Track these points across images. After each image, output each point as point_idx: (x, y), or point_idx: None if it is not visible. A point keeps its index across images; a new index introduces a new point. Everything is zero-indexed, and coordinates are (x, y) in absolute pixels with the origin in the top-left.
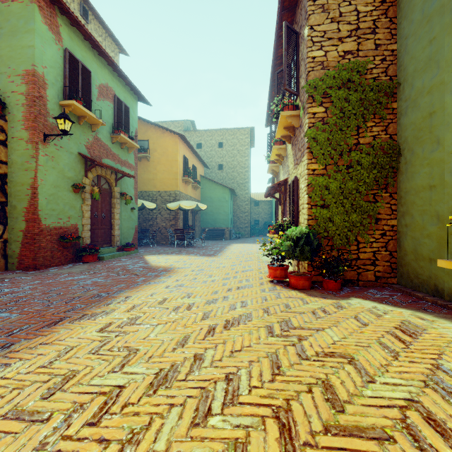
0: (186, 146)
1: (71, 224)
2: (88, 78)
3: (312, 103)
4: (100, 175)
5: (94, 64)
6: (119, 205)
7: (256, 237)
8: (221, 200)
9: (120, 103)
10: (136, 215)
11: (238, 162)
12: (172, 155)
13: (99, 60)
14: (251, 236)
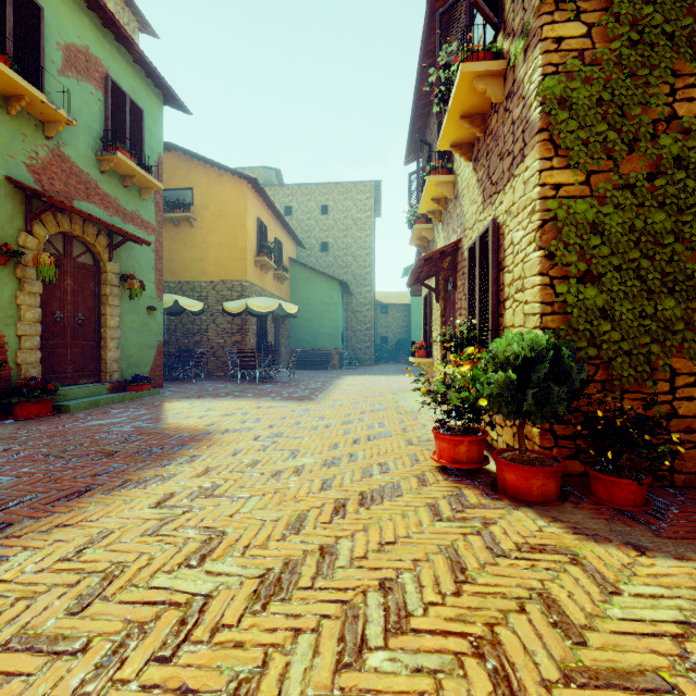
0: (263, 203)
1: None
2: (34, 18)
3: (553, 13)
4: (71, 235)
5: None
6: (118, 299)
7: (384, 365)
8: (325, 302)
9: (120, 95)
10: (160, 321)
11: (354, 238)
12: (236, 215)
13: None
14: (375, 364)
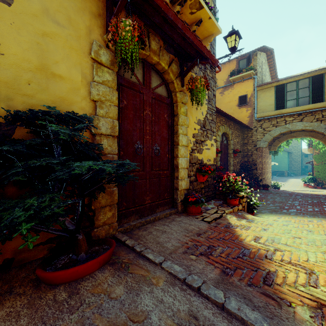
0: None
1: None
2: None
3: (315, 150)
4: None
5: None
6: None
7: (305, 176)
8: (282, 157)
9: None
10: None
11: None
12: None
13: None
14: (301, 175)
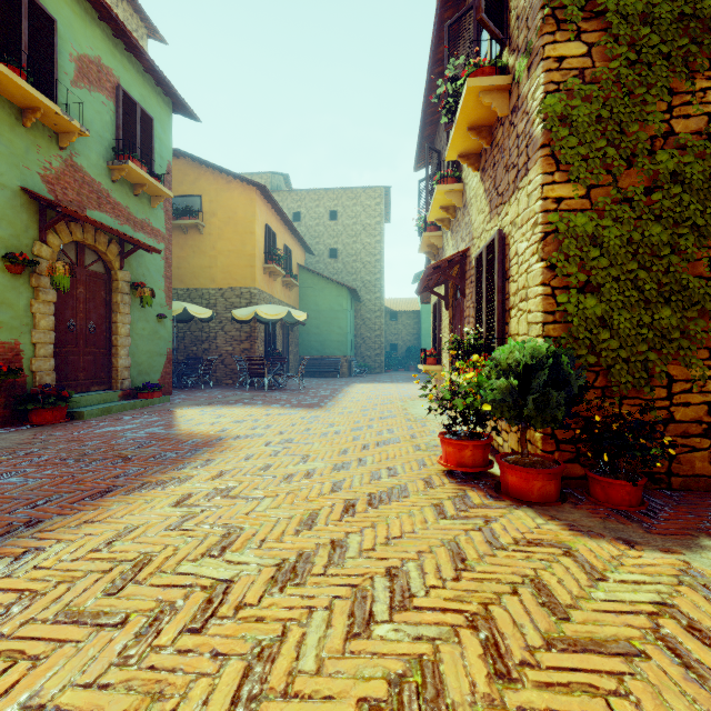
0: (272, 210)
1: (1, 341)
2: (48, 31)
3: (555, 33)
4: (83, 243)
5: (67, 9)
6: (129, 307)
7: (394, 372)
8: (334, 309)
9: (131, 104)
10: (170, 328)
11: (363, 244)
12: (245, 222)
13: (78, 4)
14: (384, 371)
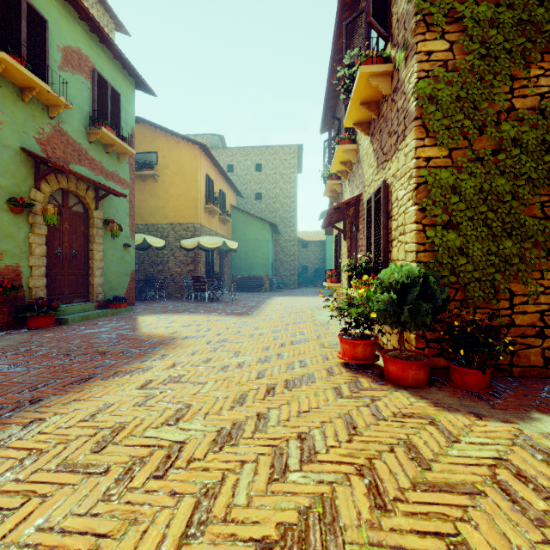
0: (211, 163)
1: (6, 265)
2: (41, 28)
3: (425, 33)
4: (67, 190)
5: (55, 12)
6: (102, 238)
7: (305, 288)
8: (259, 239)
9: (103, 83)
10: (133, 254)
11: (281, 189)
12: (190, 173)
13: (64, 7)
14: (298, 287)
